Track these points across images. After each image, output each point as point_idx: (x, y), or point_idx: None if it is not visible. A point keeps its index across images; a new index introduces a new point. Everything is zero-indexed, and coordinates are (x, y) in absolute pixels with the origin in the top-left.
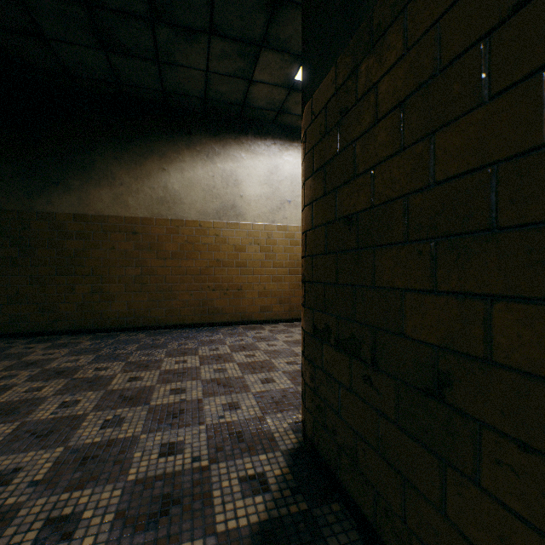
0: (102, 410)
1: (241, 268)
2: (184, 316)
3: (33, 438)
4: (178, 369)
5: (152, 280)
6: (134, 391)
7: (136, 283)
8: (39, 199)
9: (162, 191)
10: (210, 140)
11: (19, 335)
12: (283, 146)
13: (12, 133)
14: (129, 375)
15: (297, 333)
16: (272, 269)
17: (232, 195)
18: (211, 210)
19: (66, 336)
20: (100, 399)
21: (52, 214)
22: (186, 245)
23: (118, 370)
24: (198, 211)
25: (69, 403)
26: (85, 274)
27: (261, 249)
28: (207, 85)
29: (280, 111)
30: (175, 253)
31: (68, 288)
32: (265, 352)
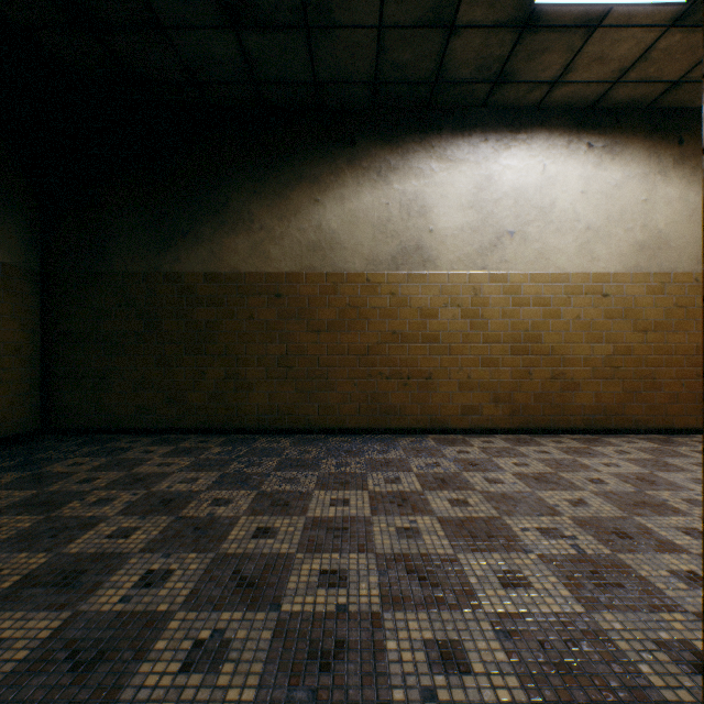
0: (197, 609)
1: (430, 345)
2: (344, 416)
3: (67, 669)
4: (334, 518)
5: (301, 362)
6: (259, 563)
7: (280, 366)
8: (166, 256)
9: (314, 232)
10: (383, 150)
11: (144, 431)
12: (501, 142)
13: (137, 174)
14: (257, 523)
15: (534, 458)
16: (482, 346)
17: (415, 230)
18: (384, 256)
19: (195, 437)
20: (202, 576)
21: (180, 274)
22: (348, 311)
23: (244, 507)
24: (365, 259)
25: (155, 575)
26: (217, 354)
27: (463, 314)
28: (379, 55)
29: (498, 79)
30: (332, 322)
31: (198, 372)
32: (485, 496)
